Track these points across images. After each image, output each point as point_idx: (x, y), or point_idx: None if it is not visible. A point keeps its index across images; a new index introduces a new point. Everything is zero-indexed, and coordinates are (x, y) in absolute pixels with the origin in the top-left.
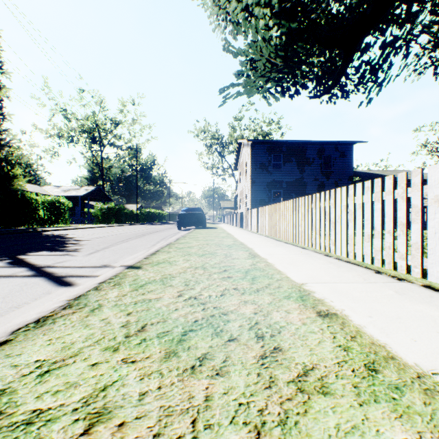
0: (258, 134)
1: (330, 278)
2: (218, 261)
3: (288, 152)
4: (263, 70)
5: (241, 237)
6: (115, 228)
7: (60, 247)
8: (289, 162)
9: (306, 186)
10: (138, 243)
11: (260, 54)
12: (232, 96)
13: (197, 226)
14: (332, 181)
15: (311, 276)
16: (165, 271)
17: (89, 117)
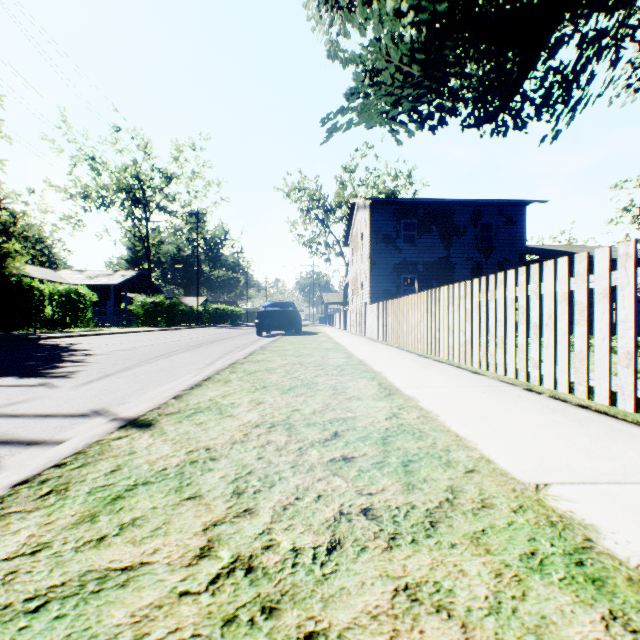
0: (380, 192)
1: (590, 462)
2: (320, 406)
3: (426, 217)
4: (391, 86)
5: (358, 350)
6: (162, 333)
7: (45, 368)
8: (427, 232)
9: (455, 269)
10: (186, 359)
11: (387, 59)
12: (342, 126)
13: (286, 331)
14: (493, 261)
15: (540, 453)
16: (200, 439)
17: (128, 168)
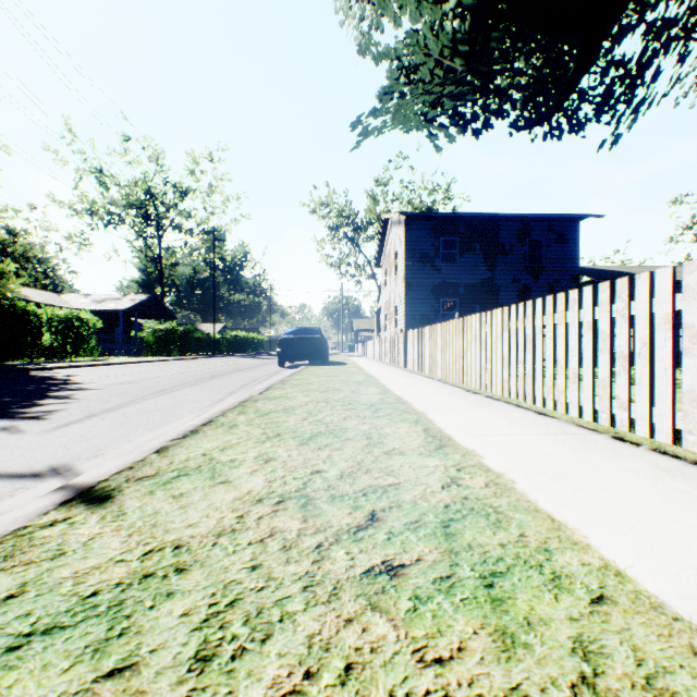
0: (415, 208)
1: None
2: (349, 465)
3: (468, 234)
4: (429, 84)
5: (394, 383)
6: (173, 363)
7: (19, 406)
8: (469, 251)
9: (500, 291)
10: (191, 395)
11: (425, 52)
12: (375, 130)
13: (312, 361)
14: (543, 283)
15: (693, 557)
16: (172, 525)
17: (138, 182)
